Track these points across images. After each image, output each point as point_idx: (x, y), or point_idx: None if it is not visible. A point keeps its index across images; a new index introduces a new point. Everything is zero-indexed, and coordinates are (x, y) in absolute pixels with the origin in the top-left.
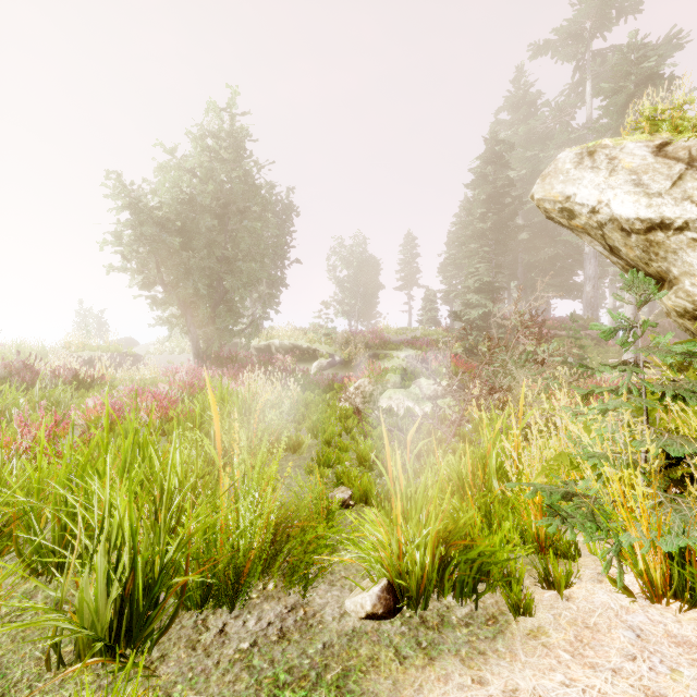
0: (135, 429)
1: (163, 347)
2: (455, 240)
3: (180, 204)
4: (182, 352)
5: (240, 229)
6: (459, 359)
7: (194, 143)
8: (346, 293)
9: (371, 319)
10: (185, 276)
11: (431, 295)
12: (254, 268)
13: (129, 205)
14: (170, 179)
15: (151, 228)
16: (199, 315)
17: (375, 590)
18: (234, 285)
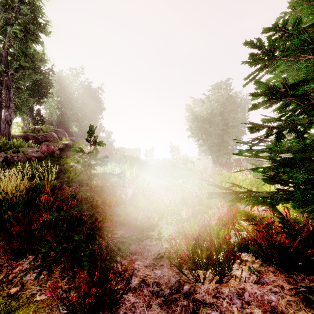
0: (228, 177)
1: (197, 158)
2: None
3: (208, 113)
4: (204, 160)
5: (228, 117)
6: None
7: (212, 92)
8: None
9: None
10: (210, 136)
11: None
12: (234, 131)
13: (193, 117)
14: (205, 106)
15: (200, 123)
16: (214, 149)
17: (264, 207)
18: (226, 138)
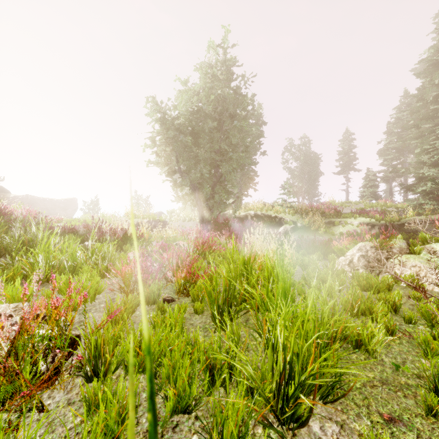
0: None
1: (179, 217)
2: (396, 128)
3: (191, 114)
4: (190, 220)
5: (230, 129)
6: (433, 225)
7: (200, 70)
8: (295, 179)
9: (314, 197)
10: (194, 165)
11: (371, 175)
12: (241, 156)
13: (159, 118)
14: (185, 97)
15: (173, 131)
16: (204, 192)
17: None
18: (227, 170)
